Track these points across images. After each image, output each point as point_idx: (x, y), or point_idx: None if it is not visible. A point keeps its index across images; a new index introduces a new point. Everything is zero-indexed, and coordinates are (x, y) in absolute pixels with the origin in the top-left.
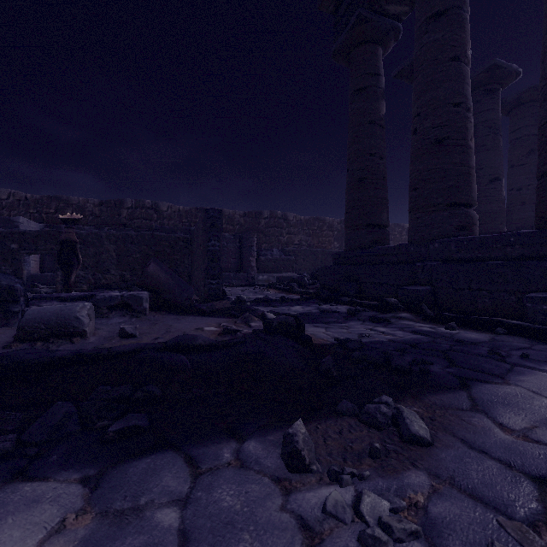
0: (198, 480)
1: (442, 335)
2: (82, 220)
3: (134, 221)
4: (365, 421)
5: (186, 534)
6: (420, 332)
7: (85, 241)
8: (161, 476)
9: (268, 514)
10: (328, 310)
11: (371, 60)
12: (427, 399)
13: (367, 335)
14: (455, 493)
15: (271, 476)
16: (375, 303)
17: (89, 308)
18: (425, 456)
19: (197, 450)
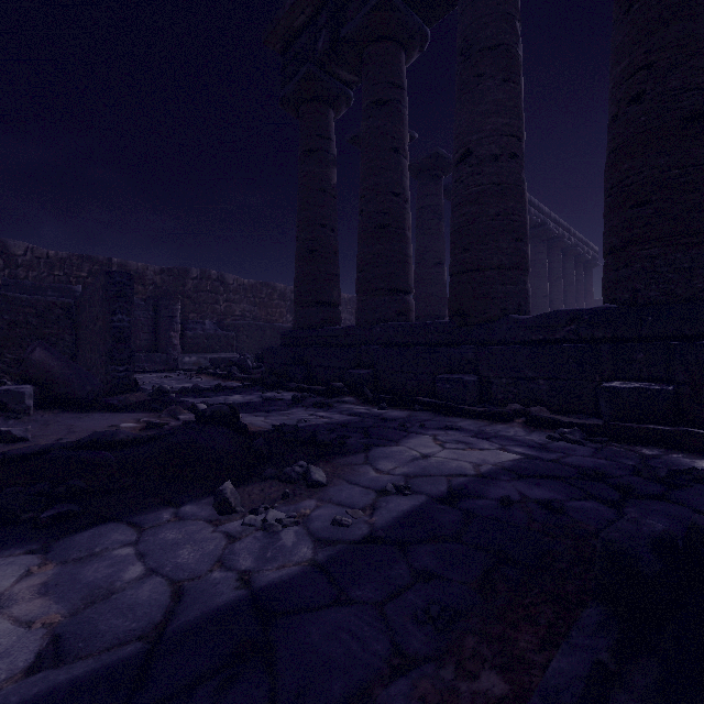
0: (144, 533)
1: (372, 415)
2: None
3: None
4: (283, 480)
5: (142, 554)
6: (356, 413)
7: None
8: (109, 536)
9: (204, 536)
10: (272, 398)
11: (322, 121)
12: (336, 461)
13: (305, 420)
14: (329, 505)
15: (205, 520)
16: (322, 388)
17: None
18: (319, 492)
19: (138, 518)
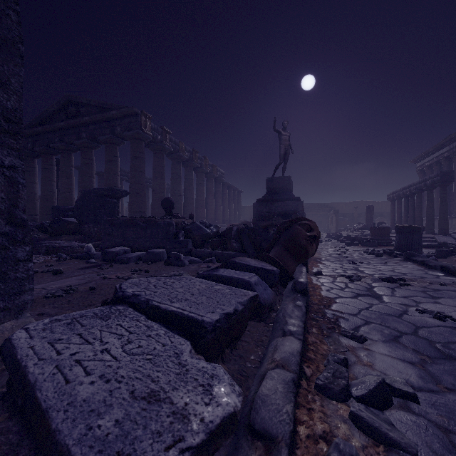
0: None
1: None
2: None
3: None
4: None
5: None
6: None
7: None
8: None
9: None
10: None
11: (32, 163)
12: None
13: None
14: None
15: None
16: None
17: None
18: None
19: None
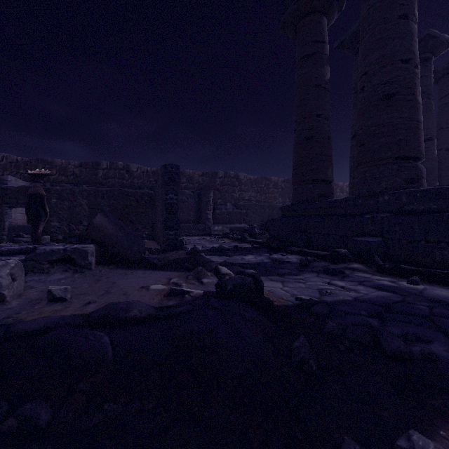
0: None
1: (409, 292)
2: (64, 179)
3: (109, 180)
4: None
5: None
6: (383, 287)
7: (60, 196)
8: None
9: None
10: (280, 260)
11: (317, 28)
12: None
13: (328, 292)
14: None
15: None
16: (325, 254)
17: (13, 265)
18: None
19: None
